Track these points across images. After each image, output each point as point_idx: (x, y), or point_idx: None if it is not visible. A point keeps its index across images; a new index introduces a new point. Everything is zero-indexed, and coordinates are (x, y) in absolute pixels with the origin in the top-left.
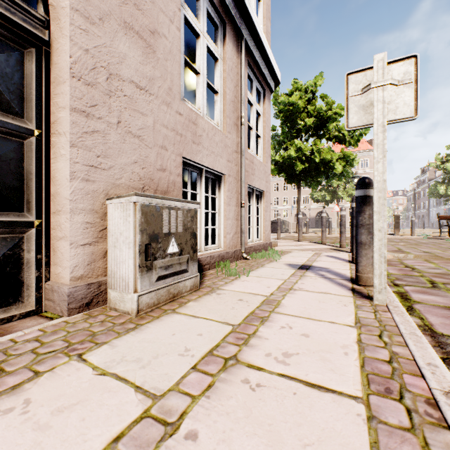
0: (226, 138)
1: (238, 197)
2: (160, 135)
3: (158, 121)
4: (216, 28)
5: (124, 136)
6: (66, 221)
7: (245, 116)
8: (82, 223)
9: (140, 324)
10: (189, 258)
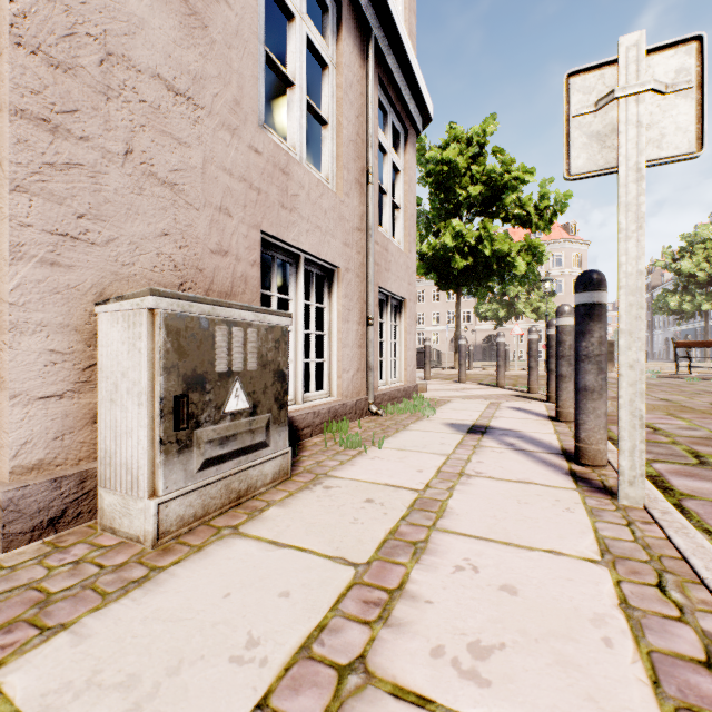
0: (342, 204)
1: (363, 309)
2: (217, 186)
3: (213, 159)
4: (324, 10)
5: (139, 180)
6: (3, 349)
7: (375, 169)
8: (41, 352)
9: (159, 568)
10: (271, 420)
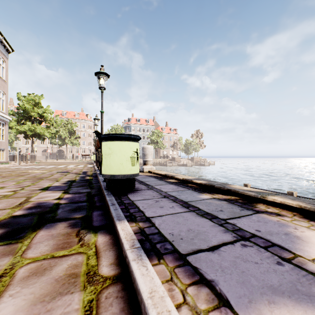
0: None
1: None
2: None
3: None
4: None
5: None
6: None
7: None
8: None
9: None
10: None
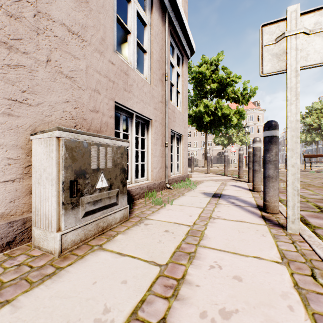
0: (153, 90)
1: (163, 139)
2: (93, 79)
3: (91, 66)
4: None
5: (54, 74)
6: None
7: (168, 74)
8: (3, 159)
9: (61, 267)
10: (119, 192)
